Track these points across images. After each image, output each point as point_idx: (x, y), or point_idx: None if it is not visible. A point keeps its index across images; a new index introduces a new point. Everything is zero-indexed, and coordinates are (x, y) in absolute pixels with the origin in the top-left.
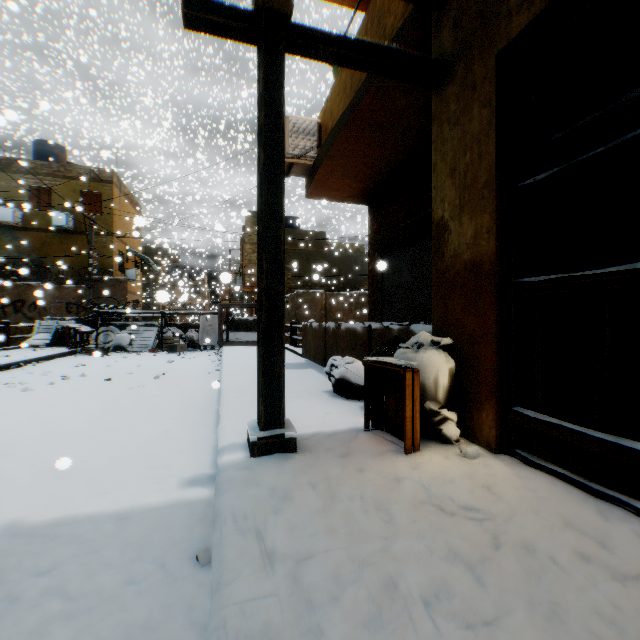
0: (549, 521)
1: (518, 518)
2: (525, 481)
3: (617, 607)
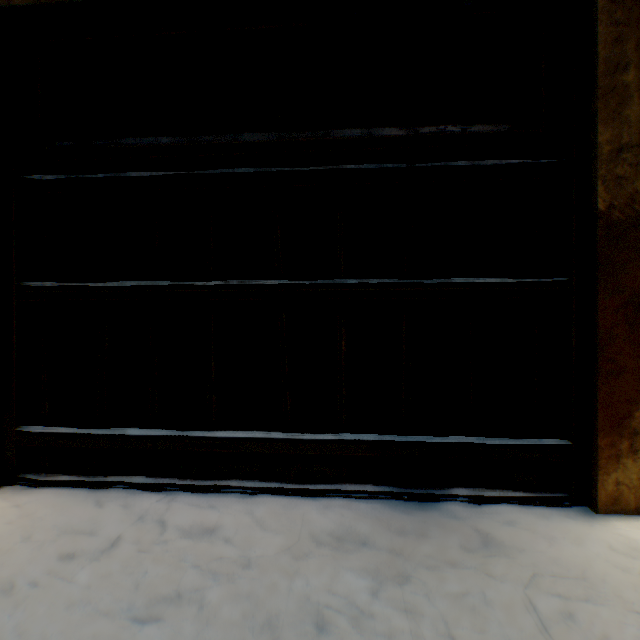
0: (43, 540)
1: (3, 559)
2: (27, 507)
3: (90, 585)
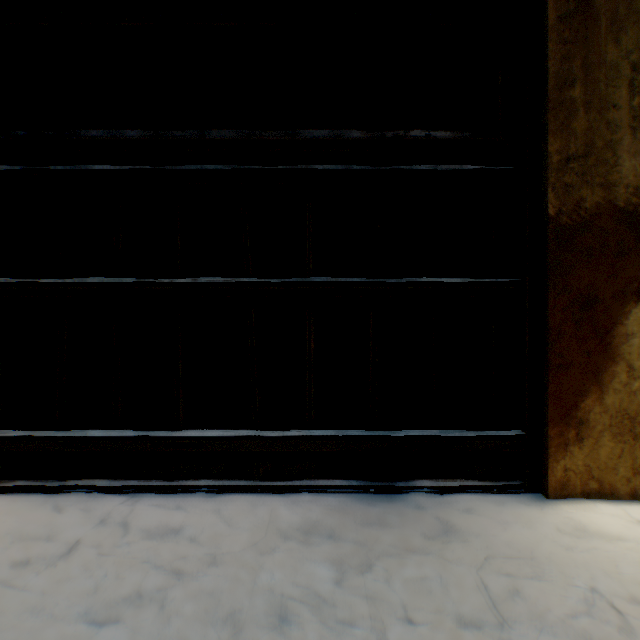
0: None
1: None
2: None
3: (45, 592)
